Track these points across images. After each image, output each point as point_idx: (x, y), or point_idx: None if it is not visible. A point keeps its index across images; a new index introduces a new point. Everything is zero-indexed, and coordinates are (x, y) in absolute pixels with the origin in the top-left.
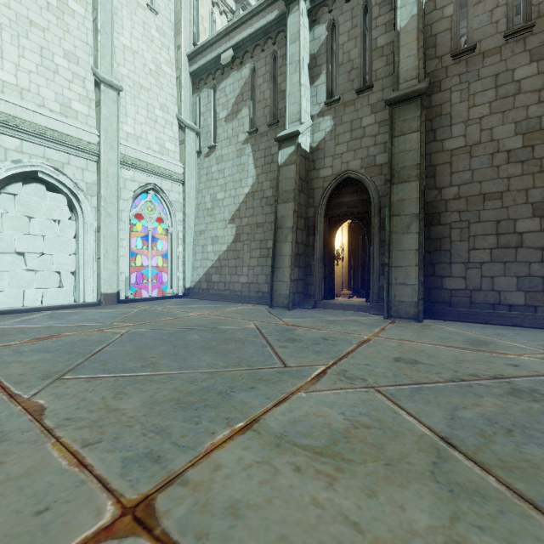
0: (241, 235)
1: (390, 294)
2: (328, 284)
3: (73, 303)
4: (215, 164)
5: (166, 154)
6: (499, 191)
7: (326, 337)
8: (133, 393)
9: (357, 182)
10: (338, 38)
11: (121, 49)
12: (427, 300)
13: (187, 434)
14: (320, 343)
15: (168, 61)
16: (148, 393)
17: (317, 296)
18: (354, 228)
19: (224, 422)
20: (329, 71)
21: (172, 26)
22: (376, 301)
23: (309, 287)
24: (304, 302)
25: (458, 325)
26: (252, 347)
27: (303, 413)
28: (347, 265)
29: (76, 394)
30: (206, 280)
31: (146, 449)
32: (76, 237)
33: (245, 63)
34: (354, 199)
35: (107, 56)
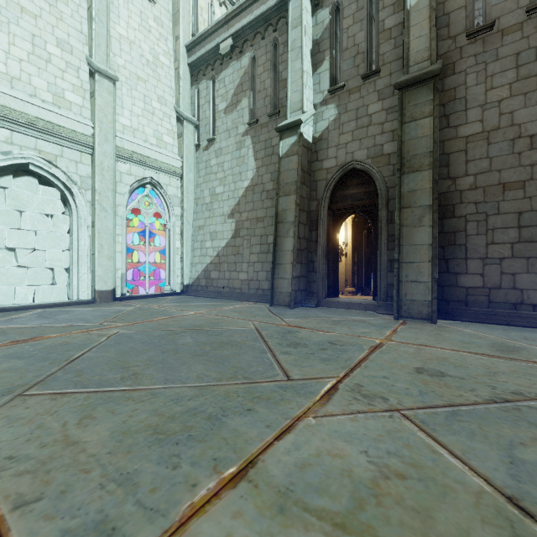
0: (241, 230)
1: (400, 292)
2: (332, 281)
3: (66, 301)
4: (214, 157)
5: (163, 147)
6: (521, 180)
7: (333, 341)
8: (103, 418)
9: (363, 173)
10: (343, 22)
11: (118, 39)
12: (440, 299)
13: (159, 487)
14: (327, 349)
15: (166, 52)
16: (121, 418)
17: (320, 293)
18: (358, 222)
19: (211, 465)
20: (333, 57)
21: (170, 17)
22: (384, 299)
23: (312, 284)
24: (307, 300)
25: (477, 326)
26: (250, 353)
27: (313, 451)
28: (350, 261)
29: (33, 418)
30: (204, 277)
31: (99, 513)
32: (69, 232)
33: (244, 52)
34: (360, 191)
35: (102, 45)
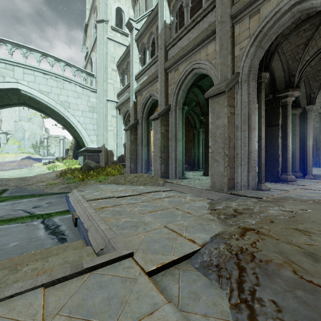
0: None
1: (319, 162)
2: None
3: None
4: None
5: None
6: None
7: None
8: None
9: None
10: None
11: None
12: None
13: None
14: None
15: None
16: None
17: None
18: None
19: None
20: None
21: None
22: (315, 164)
23: None
24: None
25: None
26: None
27: None
28: None
29: None
30: None
31: None
32: None
33: None
34: None
35: None
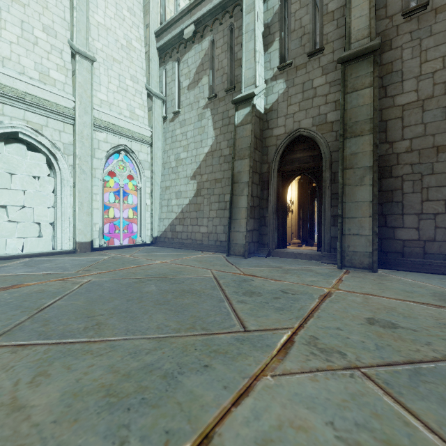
0: (202, 189)
1: (343, 244)
2: (281, 234)
3: (51, 251)
4: (179, 127)
5: (136, 119)
6: None
7: (285, 290)
8: (57, 375)
9: (308, 139)
10: (290, 7)
11: (96, 26)
12: (379, 250)
13: None
14: (280, 298)
15: (138, 38)
16: (75, 375)
17: (271, 245)
18: (303, 183)
19: (162, 440)
20: (282, 38)
21: (141, 8)
22: (328, 250)
23: (264, 237)
24: (259, 250)
25: (414, 275)
26: (208, 301)
27: (274, 421)
28: (296, 217)
29: None
30: (170, 230)
31: None
32: (54, 192)
33: (205, 36)
34: (306, 155)
35: (82, 31)
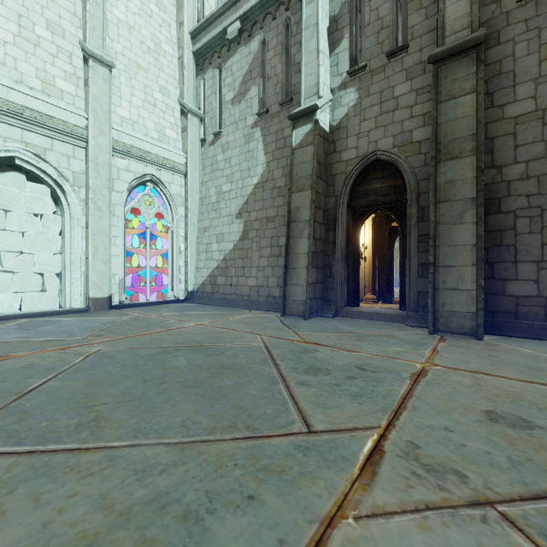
0: (250, 231)
1: (437, 302)
2: (352, 288)
3: (57, 309)
4: (220, 152)
5: (166, 142)
6: None
7: (362, 365)
8: (16, 513)
9: (388, 164)
10: None
11: (115, 23)
12: (484, 309)
13: None
14: (356, 377)
15: (169, 40)
16: (43, 514)
17: (339, 302)
18: (379, 223)
19: None
20: (353, 35)
21: (173, 2)
22: (415, 309)
23: (329, 292)
24: (323, 309)
25: (534, 344)
26: (256, 383)
27: None
28: (370, 266)
29: None
30: (210, 283)
31: None
32: (61, 234)
33: (253, 35)
34: (385, 185)
35: (97, 29)
